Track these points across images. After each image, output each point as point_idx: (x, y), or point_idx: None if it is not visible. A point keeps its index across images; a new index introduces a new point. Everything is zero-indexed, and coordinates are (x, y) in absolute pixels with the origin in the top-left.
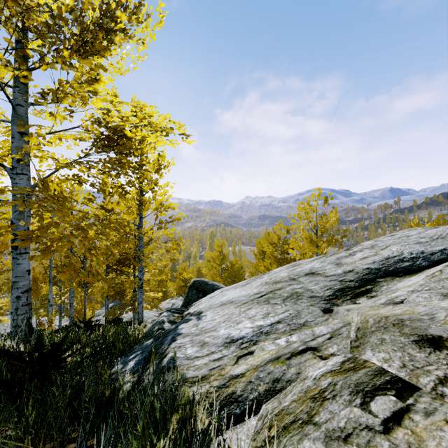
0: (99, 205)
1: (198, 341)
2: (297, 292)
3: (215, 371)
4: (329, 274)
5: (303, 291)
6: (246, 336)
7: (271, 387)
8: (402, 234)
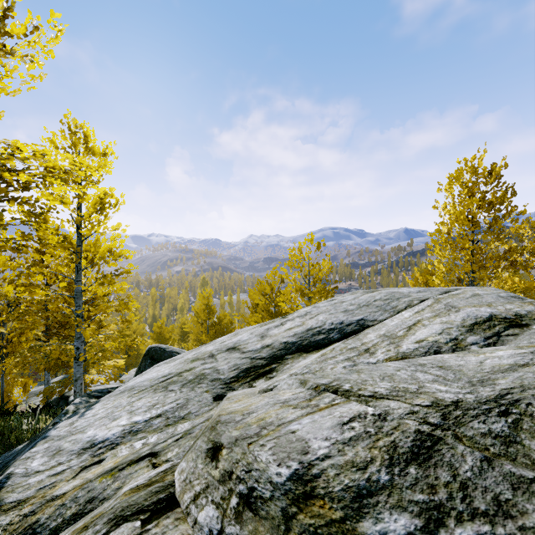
0: (33, 248)
1: (54, 448)
2: (203, 374)
3: (44, 491)
4: (247, 349)
5: (210, 372)
6: (111, 438)
7: (80, 509)
8: (339, 299)
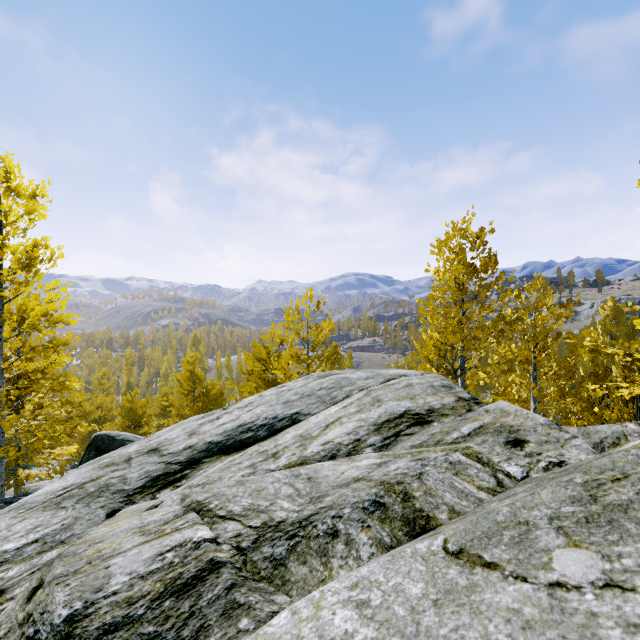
0: None
1: None
2: (107, 485)
3: None
4: (168, 451)
5: (116, 482)
6: None
7: None
8: (289, 386)
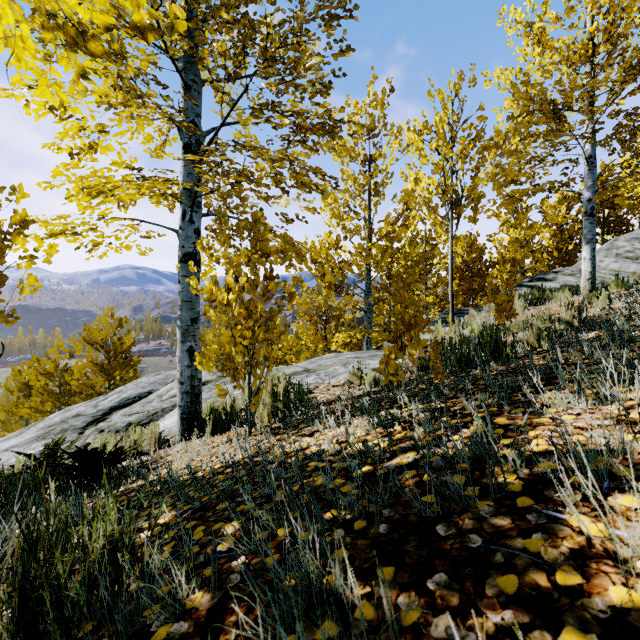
0: None
1: None
2: (65, 429)
3: None
4: (88, 413)
5: (70, 427)
6: None
7: None
8: (140, 381)
